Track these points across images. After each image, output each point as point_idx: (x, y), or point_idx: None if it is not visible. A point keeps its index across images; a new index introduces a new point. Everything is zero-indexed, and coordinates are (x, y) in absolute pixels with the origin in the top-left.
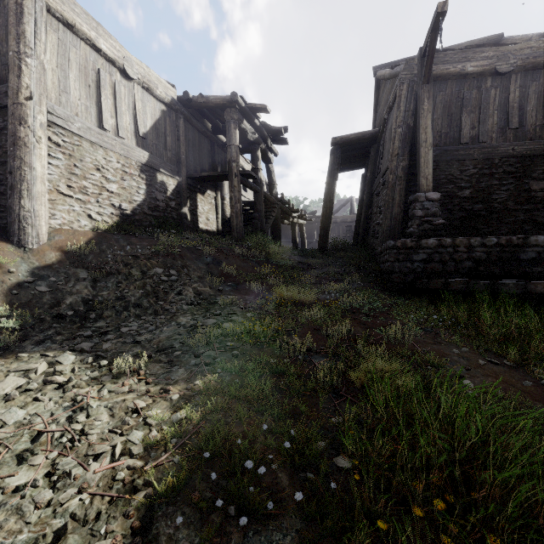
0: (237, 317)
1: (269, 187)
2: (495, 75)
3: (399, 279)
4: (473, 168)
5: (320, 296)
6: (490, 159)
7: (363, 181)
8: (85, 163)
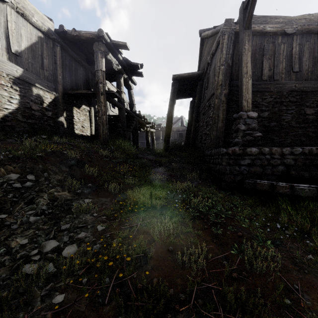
0: (85, 233)
1: (130, 106)
2: (283, 35)
3: (230, 179)
4: (270, 97)
5: (168, 195)
6: (281, 92)
7: (192, 105)
8: None
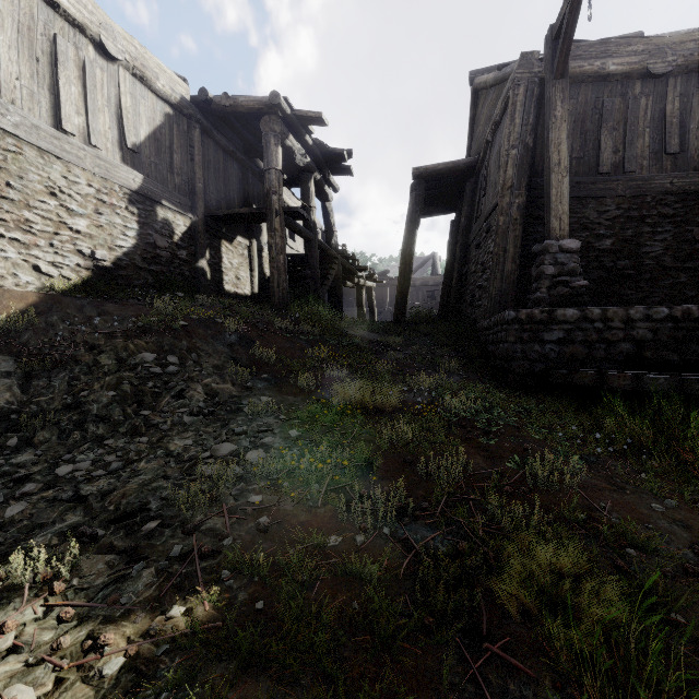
0: (273, 438)
1: (327, 234)
2: (646, 77)
3: (523, 368)
4: (617, 209)
5: (405, 395)
6: (640, 196)
7: (454, 229)
8: (28, 182)
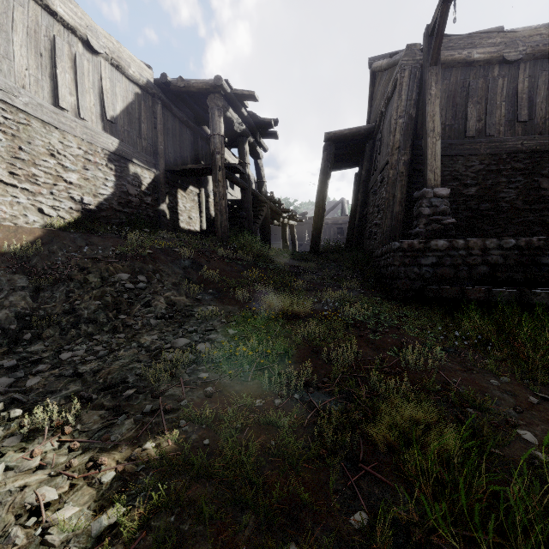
0: (216, 335)
1: (258, 184)
2: (502, 63)
3: (406, 285)
4: (480, 164)
5: (315, 305)
6: (498, 154)
7: (357, 180)
8: (34, 146)
